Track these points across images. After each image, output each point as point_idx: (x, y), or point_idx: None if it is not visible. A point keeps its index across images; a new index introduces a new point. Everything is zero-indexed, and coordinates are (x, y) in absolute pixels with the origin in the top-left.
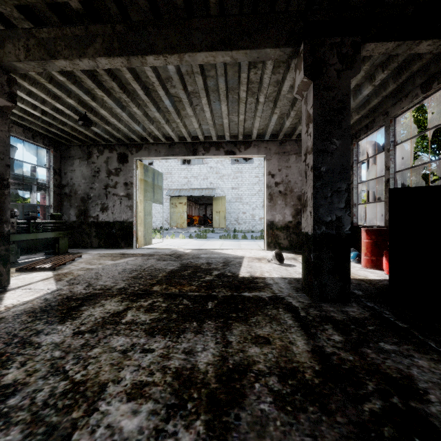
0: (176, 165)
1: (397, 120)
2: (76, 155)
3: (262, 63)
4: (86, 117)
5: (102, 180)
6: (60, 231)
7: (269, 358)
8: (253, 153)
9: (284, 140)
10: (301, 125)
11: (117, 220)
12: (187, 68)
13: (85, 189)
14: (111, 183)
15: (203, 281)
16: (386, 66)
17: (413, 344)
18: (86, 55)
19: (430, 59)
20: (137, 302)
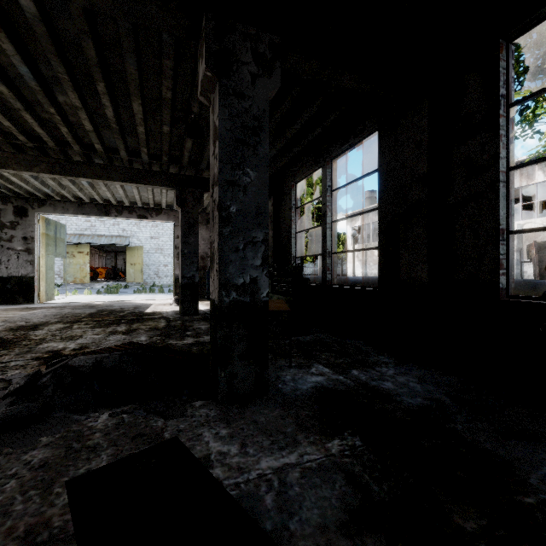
0: None
1: None
2: None
3: None
4: None
5: None
6: None
7: (148, 327)
8: (163, 219)
9: None
10: None
11: (13, 275)
12: None
13: None
14: (6, 237)
15: (118, 315)
16: None
17: (206, 321)
18: (32, 171)
19: None
20: (76, 324)
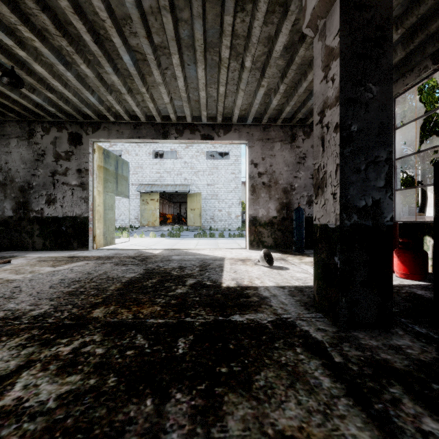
0: (147, 159)
1: (397, 101)
2: (12, 133)
3: (252, 4)
4: (13, 73)
5: (48, 165)
6: None
7: None
8: (233, 138)
9: (268, 125)
10: (289, 105)
11: (68, 215)
12: (151, 2)
13: (24, 176)
14: (61, 169)
15: (173, 296)
16: (401, 22)
17: None
18: None
19: None
20: (51, 348)
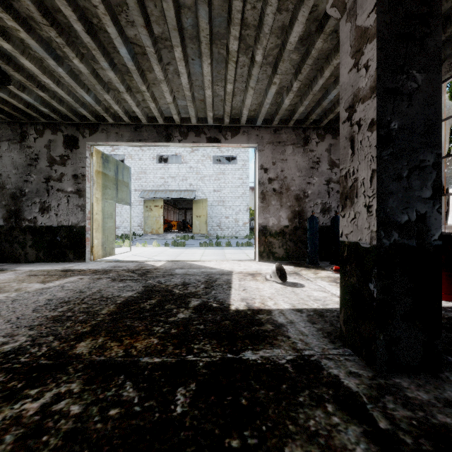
0: (151, 164)
1: None
2: (3, 135)
3: None
4: None
5: (41, 170)
6: None
7: None
8: (242, 141)
9: (279, 127)
10: (303, 105)
11: (63, 224)
12: None
13: (16, 182)
14: (55, 175)
15: (173, 323)
16: None
17: None
18: None
19: None
20: (15, 404)
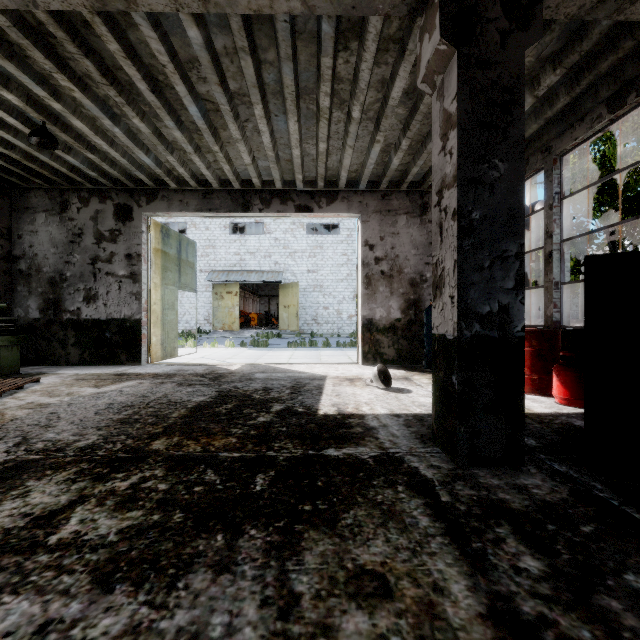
0: (222, 235)
1: (565, 159)
2: (39, 205)
3: (358, 41)
4: (44, 130)
5: (86, 249)
6: (4, 335)
7: None
8: (340, 210)
9: (388, 191)
10: (416, 165)
11: (113, 316)
12: (226, 41)
13: (55, 263)
14: (104, 255)
15: (253, 426)
16: (560, 60)
17: None
18: None
19: (627, 54)
20: (106, 482)
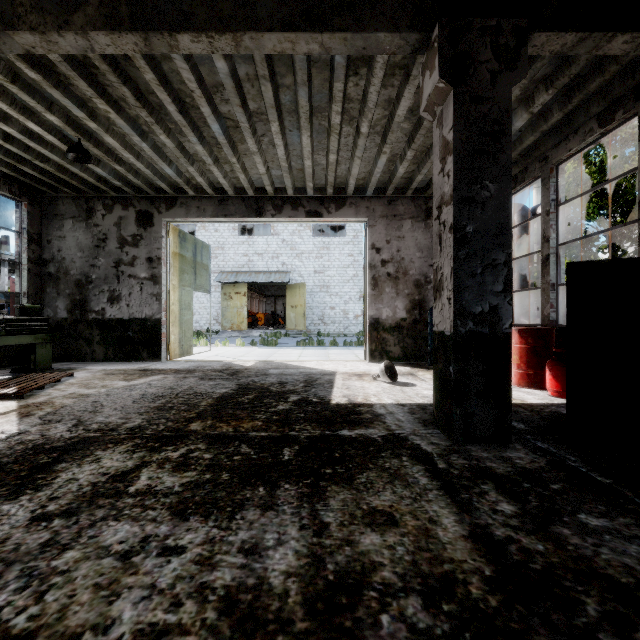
0: (230, 236)
1: (561, 168)
2: (67, 212)
3: (367, 68)
4: (80, 147)
5: (110, 253)
6: (39, 333)
7: (400, 556)
8: (348, 215)
9: (394, 197)
10: (421, 173)
11: (135, 316)
12: (248, 69)
13: (82, 267)
14: (126, 258)
15: (274, 412)
16: (551, 82)
17: (631, 514)
18: (70, 26)
19: (614, 75)
20: (160, 453)
